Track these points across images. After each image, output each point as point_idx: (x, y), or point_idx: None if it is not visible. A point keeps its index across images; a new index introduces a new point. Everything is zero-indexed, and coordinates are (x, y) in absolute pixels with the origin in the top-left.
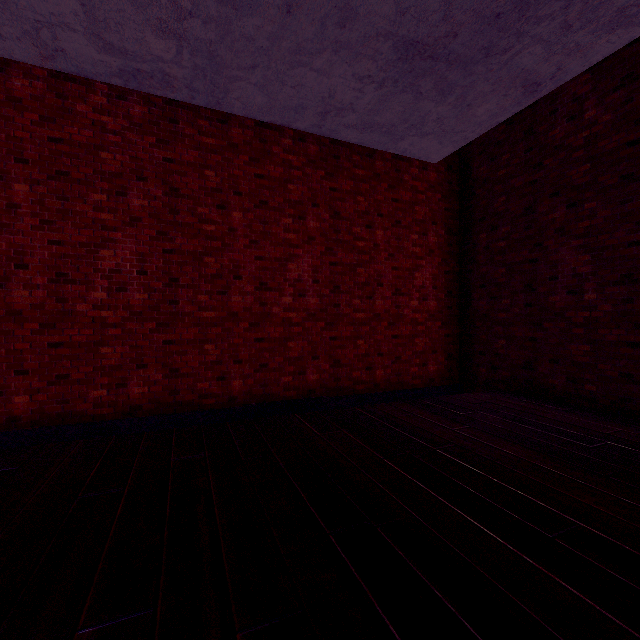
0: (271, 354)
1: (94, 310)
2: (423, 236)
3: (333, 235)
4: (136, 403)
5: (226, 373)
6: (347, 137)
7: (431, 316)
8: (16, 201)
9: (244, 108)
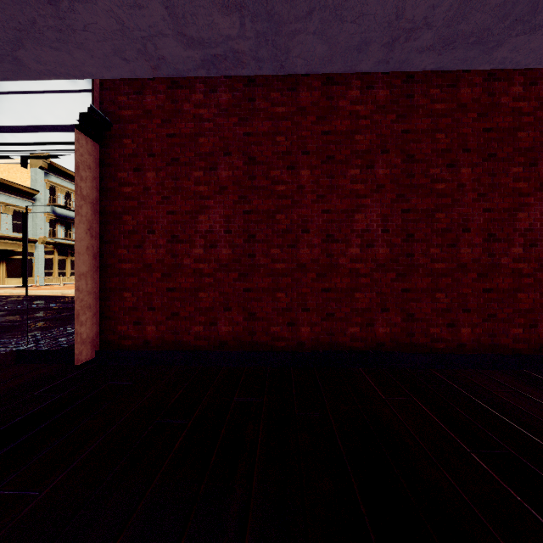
0: (337, 304)
1: (195, 263)
2: (530, 167)
3: (405, 180)
4: (223, 339)
5: (295, 319)
6: (421, 65)
7: None
8: (148, 185)
9: (306, 64)
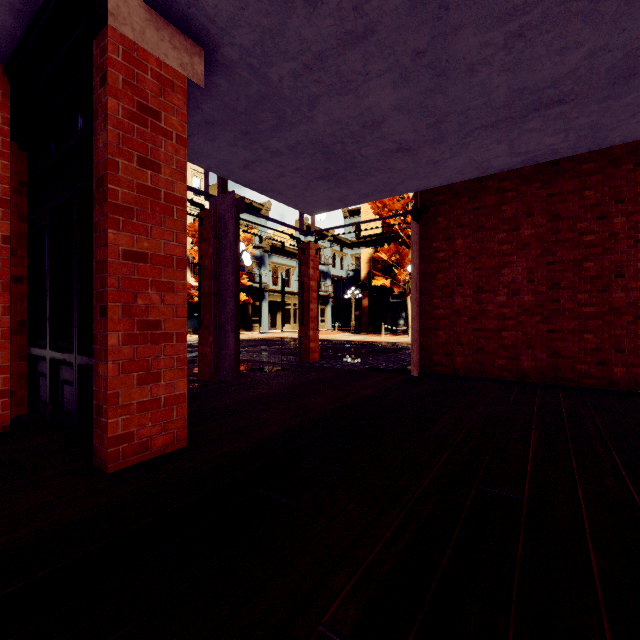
0: None
1: (498, 308)
2: None
3: None
4: (525, 372)
5: (606, 360)
6: None
7: None
8: (457, 250)
9: (625, 138)
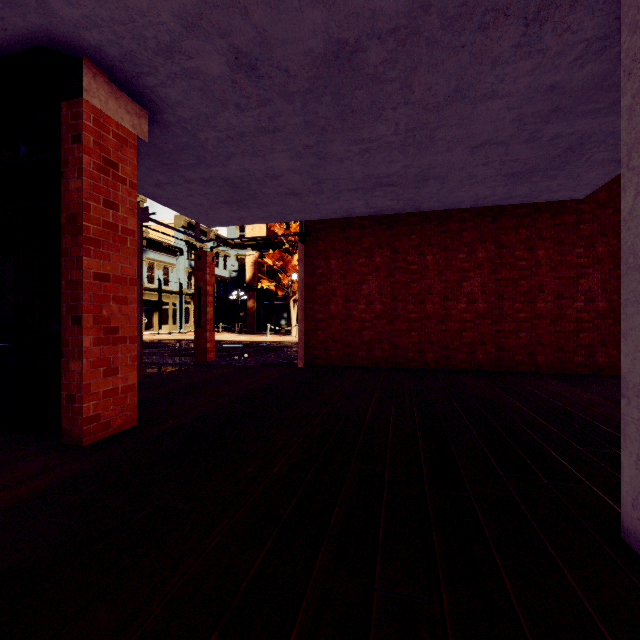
0: (451, 339)
1: (360, 314)
2: (589, 248)
3: (498, 260)
4: (377, 360)
5: (423, 349)
6: (497, 204)
7: (599, 315)
8: (332, 268)
9: (430, 208)
